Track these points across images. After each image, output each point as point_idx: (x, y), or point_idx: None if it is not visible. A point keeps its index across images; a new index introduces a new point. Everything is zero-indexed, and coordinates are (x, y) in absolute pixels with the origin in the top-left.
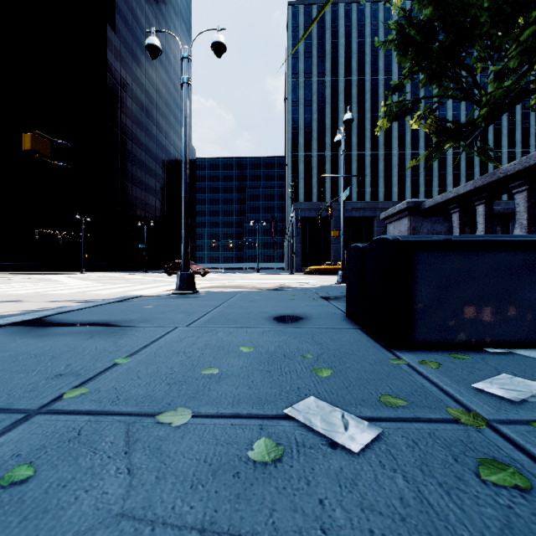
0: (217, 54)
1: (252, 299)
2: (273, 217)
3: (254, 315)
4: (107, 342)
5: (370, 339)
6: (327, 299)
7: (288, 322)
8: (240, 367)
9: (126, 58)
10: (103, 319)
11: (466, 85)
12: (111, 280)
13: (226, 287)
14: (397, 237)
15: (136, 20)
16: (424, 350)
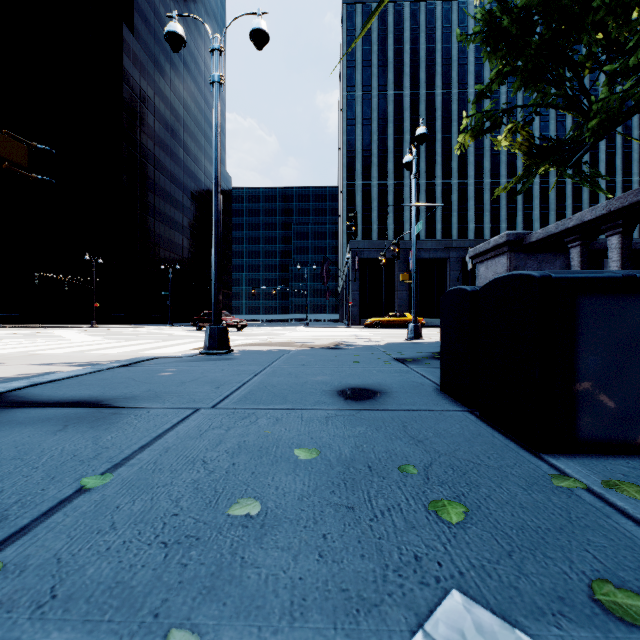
0: (257, 46)
1: (304, 362)
2: (325, 258)
3: (309, 387)
4: (84, 438)
5: (494, 432)
6: (404, 362)
7: (360, 399)
8: (298, 496)
9: (147, 65)
10: (93, 395)
11: (571, 91)
12: (126, 336)
13: (269, 345)
14: (546, 272)
15: (159, 20)
16: (592, 455)
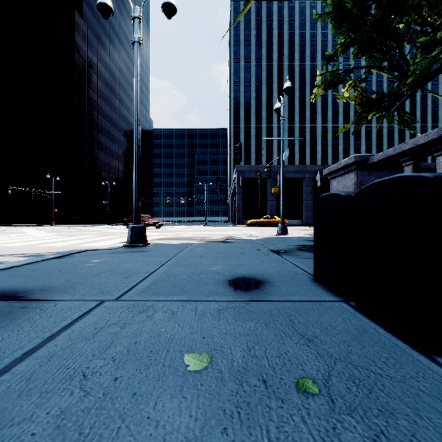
0: (167, 15)
1: (202, 253)
2: (218, 178)
3: (204, 277)
4: None
5: (377, 327)
6: (278, 253)
7: (247, 288)
8: (182, 441)
9: (93, 41)
10: (15, 286)
11: (394, 57)
12: (74, 232)
13: (177, 239)
14: (437, 173)
15: None
16: None
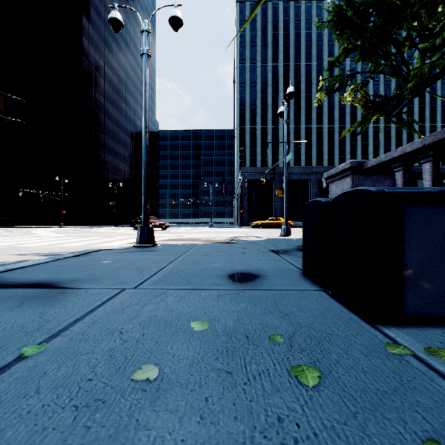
0: (174, 28)
1: (206, 253)
2: (224, 179)
3: (208, 272)
4: (33, 313)
5: (342, 307)
6: (277, 253)
7: (244, 281)
8: (190, 362)
9: (100, 44)
10: (49, 278)
11: (395, 62)
12: (83, 234)
13: (183, 240)
14: (381, 188)
15: (108, 13)
16: (416, 326)
